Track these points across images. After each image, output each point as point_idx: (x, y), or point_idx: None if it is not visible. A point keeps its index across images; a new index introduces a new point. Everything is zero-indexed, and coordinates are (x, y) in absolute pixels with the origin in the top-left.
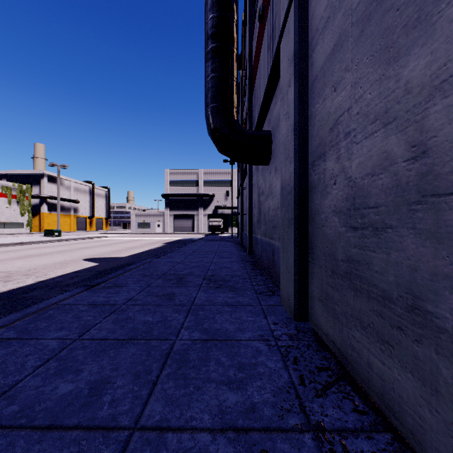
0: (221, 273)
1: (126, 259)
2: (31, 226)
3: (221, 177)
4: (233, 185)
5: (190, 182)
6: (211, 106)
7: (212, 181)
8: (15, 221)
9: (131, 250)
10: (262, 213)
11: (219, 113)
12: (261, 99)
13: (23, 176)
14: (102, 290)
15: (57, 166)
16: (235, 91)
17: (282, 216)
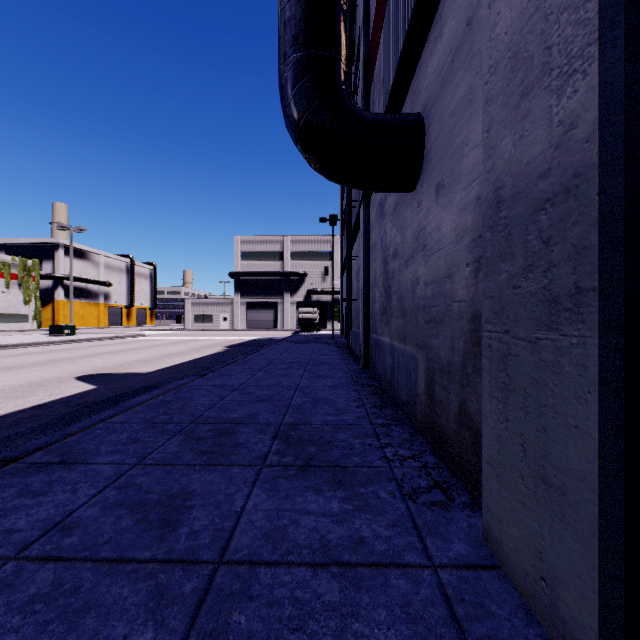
0: (314, 418)
1: (150, 377)
2: (40, 319)
3: (316, 247)
4: (335, 259)
5: (270, 255)
6: (292, 58)
7: (303, 253)
8: (15, 313)
9: (169, 358)
10: (394, 294)
11: (309, 72)
12: (392, 73)
13: (29, 247)
14: (16, 479)
15: (70, 229)
16: (343, 29)
17: (493, 290)
